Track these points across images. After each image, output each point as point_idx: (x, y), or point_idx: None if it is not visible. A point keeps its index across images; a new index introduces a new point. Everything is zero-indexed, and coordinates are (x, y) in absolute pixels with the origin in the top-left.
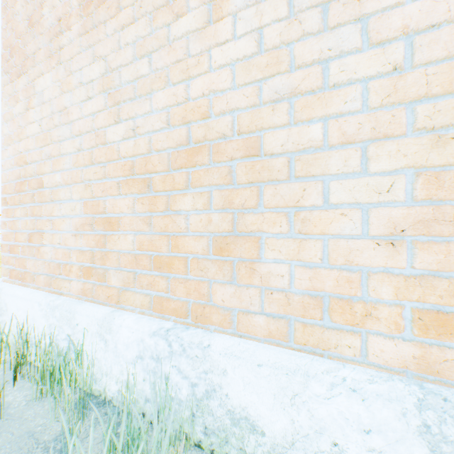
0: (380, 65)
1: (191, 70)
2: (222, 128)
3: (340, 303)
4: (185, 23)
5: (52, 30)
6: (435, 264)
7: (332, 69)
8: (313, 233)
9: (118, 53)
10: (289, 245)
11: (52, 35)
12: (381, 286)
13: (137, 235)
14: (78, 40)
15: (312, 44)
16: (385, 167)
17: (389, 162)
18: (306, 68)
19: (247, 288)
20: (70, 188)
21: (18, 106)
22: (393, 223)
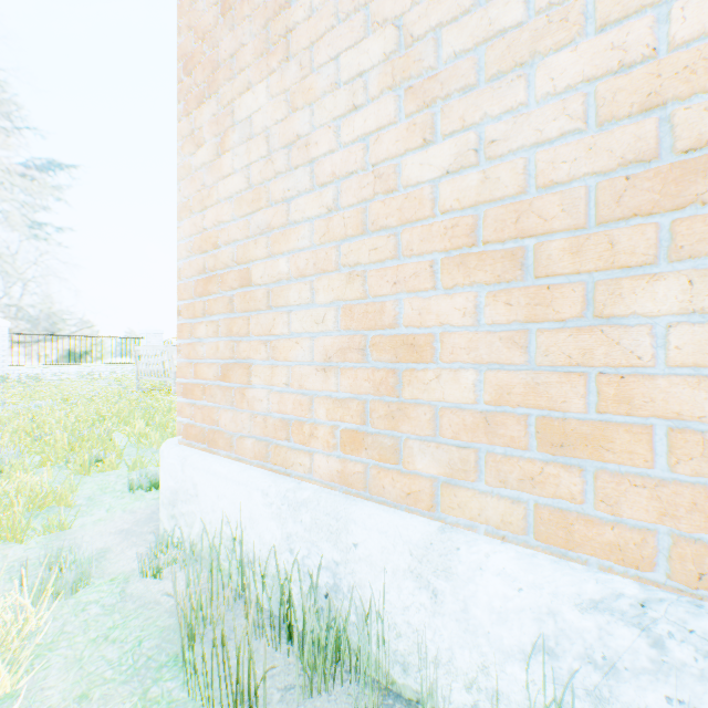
0: None
1: None
2: None
3: None
4: None
5: (272, 5)
6: None
7: None
8: None
9: (433, 2)
10: None
11: (272, 13)
12: None
13: (480, 371)
14: (331, 4)
15: None
16: None
17: None
18: None
19: None
20: (310, 283)
21: (204, 152)
22: None
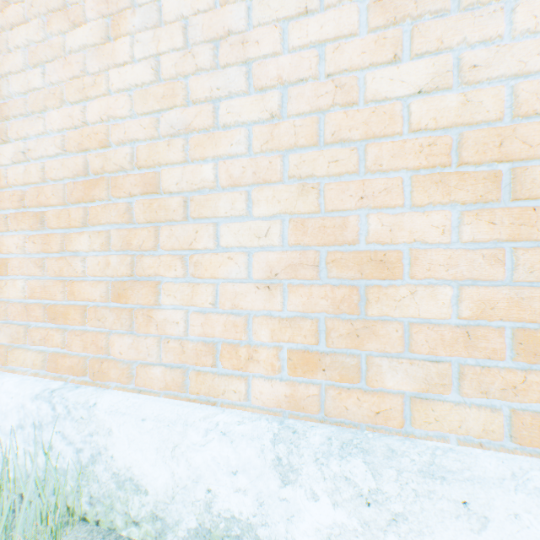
0: (260, 111)
1: (88, 90)
2: (120, 159)
3: (228, 348)
4: (81, 35)
5: None
6: (302, 306)
7: (221, 109)
8: (206, 277)
9: (4, 56)
10: (184, 289)
11: None
12: (261, 329)
13: (30, 280)
14: None
15: (204, 80)
16: (264, 212)
17: (268, 207)
18: (202, 104)
19: (145, 338)
20: None
21: None
22: (270, 267)
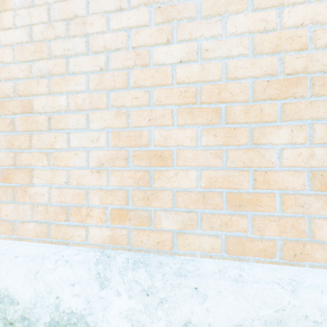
0: (93, 65)
1: None
2: (6, 90)
3: (74, 209)
4: None
5: None
6: (117, 182)
7: (70, 62)
8: (61, 166)
9: None
10: (48, 174)
11: None
12: (94, 197)
13: None
14: None
15: (60, 44)
16: (96, 126)
17: (98, 123)
18: (60, 58)
19: (23, 205)
20: None
21: None
22: (99, 159)
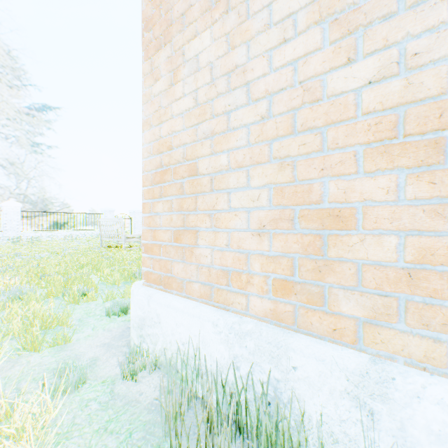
0: None
1: None
2: None
3: None
4: None
5: None
6: None
7: None
8: None
9: None
10: None
11: None
12: None
13: (398, 236)
14: None
15: None
16: None
17: None
18: None
19: None
20: (246, 172)
21: (161, 84)
22: None
